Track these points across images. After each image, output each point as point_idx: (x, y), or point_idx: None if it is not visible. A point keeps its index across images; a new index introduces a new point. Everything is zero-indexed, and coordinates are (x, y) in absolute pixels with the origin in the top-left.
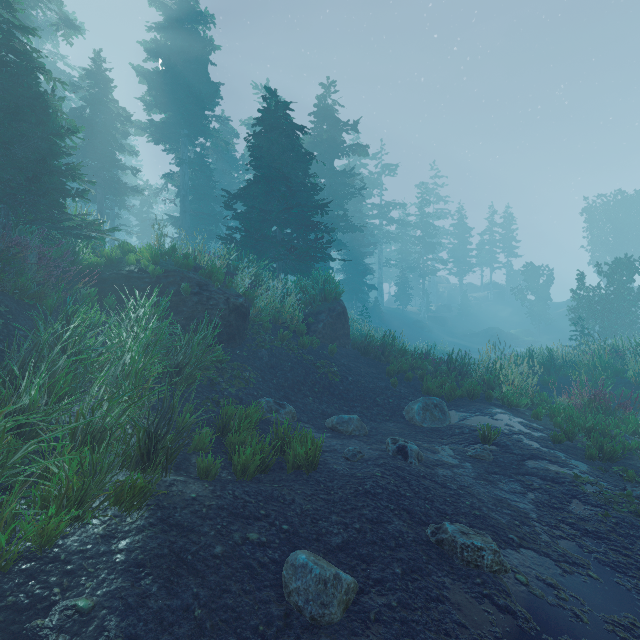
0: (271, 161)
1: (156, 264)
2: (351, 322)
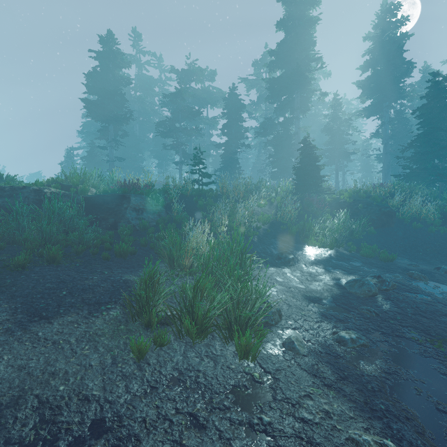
0: (431, 120)
1: (350, 198)
2: None
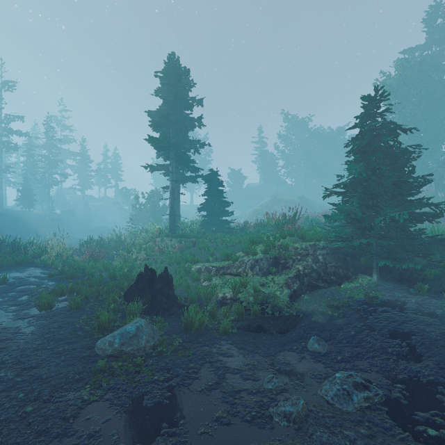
0: None
1: None
2: None
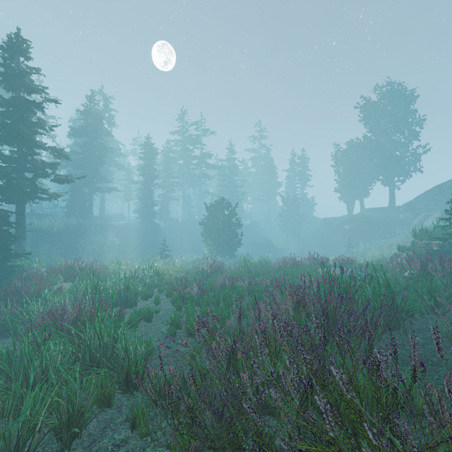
0: None
1: None
2: (90, 239)
